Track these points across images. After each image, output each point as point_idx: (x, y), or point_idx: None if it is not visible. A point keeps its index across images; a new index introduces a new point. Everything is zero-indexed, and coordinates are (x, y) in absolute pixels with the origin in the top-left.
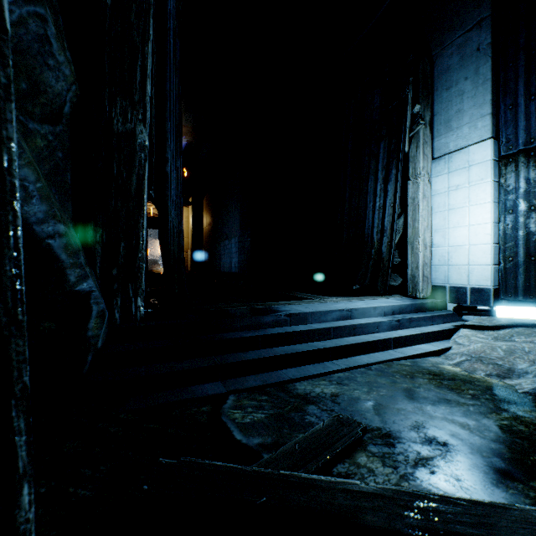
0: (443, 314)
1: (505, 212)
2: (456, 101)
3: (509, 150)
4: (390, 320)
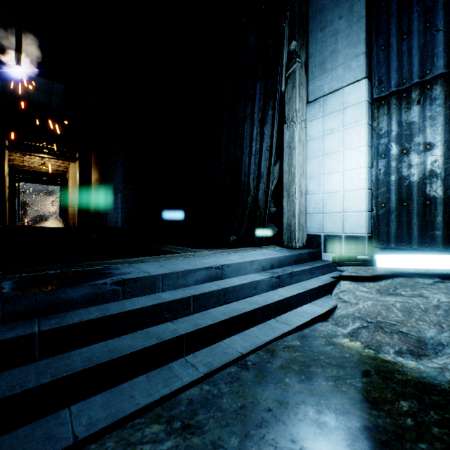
0: (321, 265)
1: (378, 156)
2: (330, 42)
3: (382, 92)
4: (270, 277)
